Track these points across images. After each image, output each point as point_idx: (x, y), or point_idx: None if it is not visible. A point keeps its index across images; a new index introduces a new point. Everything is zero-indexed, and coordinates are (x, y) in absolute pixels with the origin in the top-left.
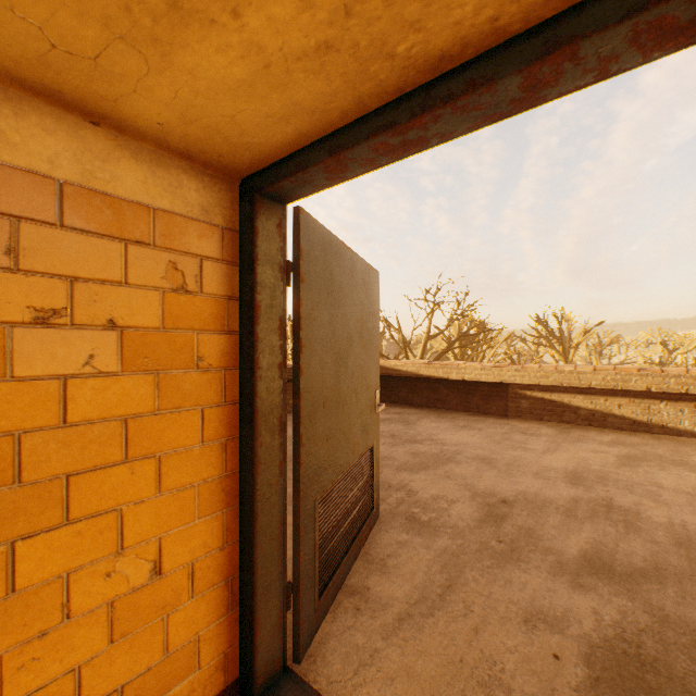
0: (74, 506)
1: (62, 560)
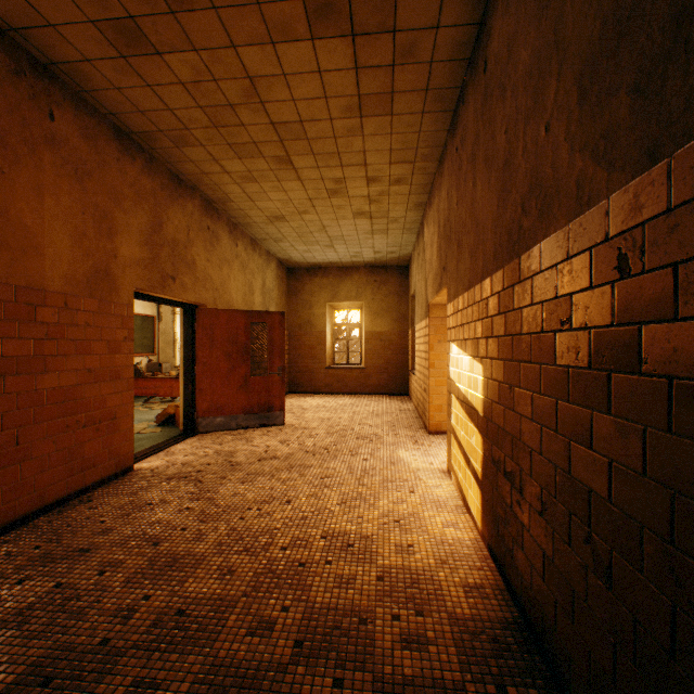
0: (443, 375)
1: (441, 384)
